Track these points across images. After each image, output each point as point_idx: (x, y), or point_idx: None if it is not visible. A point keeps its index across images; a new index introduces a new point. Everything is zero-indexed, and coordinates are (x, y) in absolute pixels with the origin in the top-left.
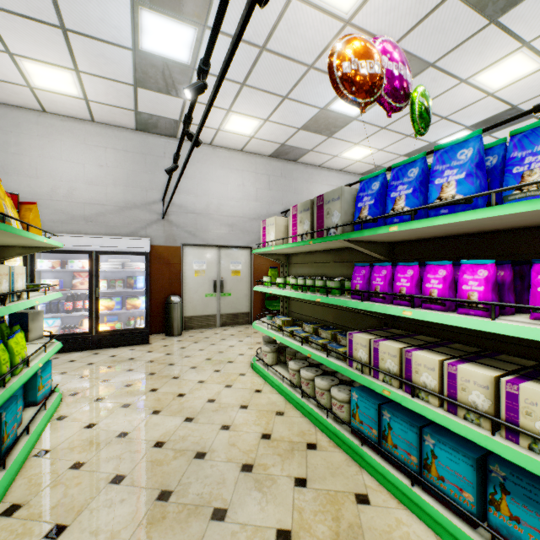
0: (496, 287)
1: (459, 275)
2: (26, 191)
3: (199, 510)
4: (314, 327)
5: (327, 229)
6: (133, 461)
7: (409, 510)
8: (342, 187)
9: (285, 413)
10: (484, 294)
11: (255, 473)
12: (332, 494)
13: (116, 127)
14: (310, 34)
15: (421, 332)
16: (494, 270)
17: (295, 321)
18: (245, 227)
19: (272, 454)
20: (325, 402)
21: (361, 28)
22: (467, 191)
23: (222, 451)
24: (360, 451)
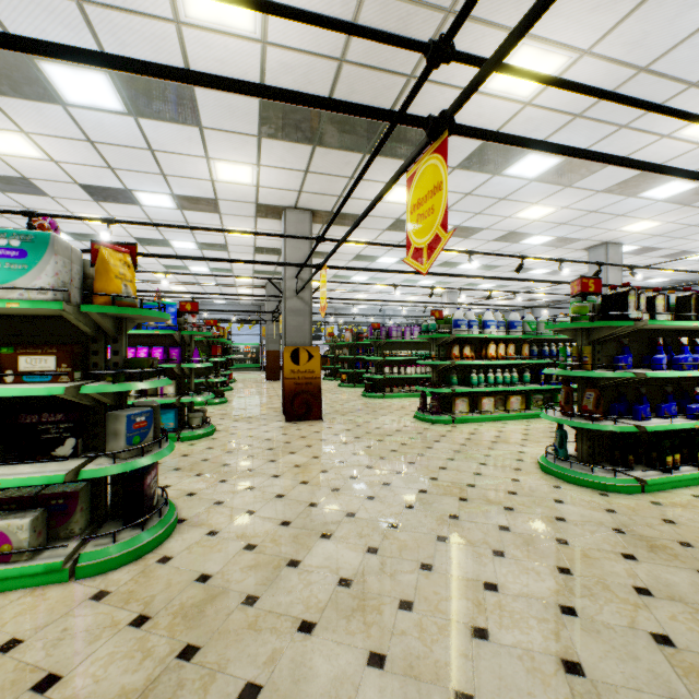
0: None
1: None
2: None
3: None
4: None
5: None
6: None
7: None
8: None
9: None
10: None
11: None
12: None
13: None
14: None
15: None
16: None
17: None
18: None
19: None
20: None
21: (6, 161)
22: None
23: None
24: None
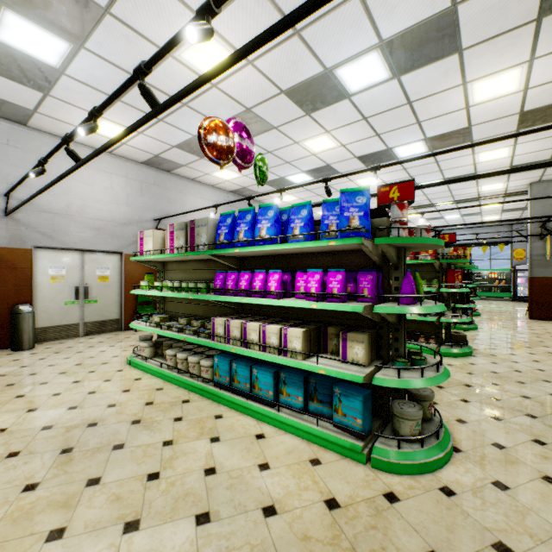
0: (282, 283)
1: (268, 278)
2: None
3: (101, 449)
4: (188, 320)
5: (198, 246)
6: (24, 442)
7: (245, 414)
8: (208, 218)
9: (164, 388)
10: (277, 287)
11: (143, 423)
12: (200, 419)
13: None
14: (184, 83)
15: (257, 314)
16: (281, 275)
17: (172, 318)
18: (114, 231)
19: (156, 411)
20: (196, 372)
21: (225, 92)
22: (271, 234)
23: (112, 419)
24: (219, 393)
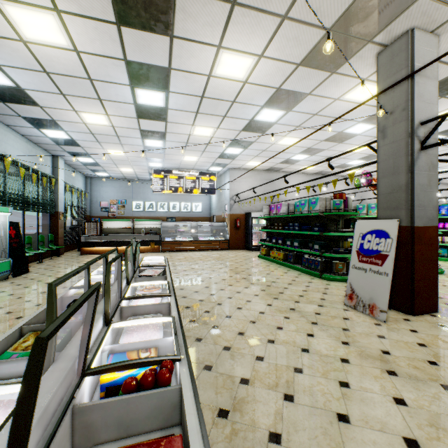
0: None
1: (444, 224)
2: (284, 198)
3: None
4: None
5: None
6: None
7: None
8: None
9: None
10: None
11: None
12: None
13: (306, 174)
14: None
15: None
16: None
17: None
18: None
19: None
20: None
21: None
22: (446, 213)
23: None
24: None
